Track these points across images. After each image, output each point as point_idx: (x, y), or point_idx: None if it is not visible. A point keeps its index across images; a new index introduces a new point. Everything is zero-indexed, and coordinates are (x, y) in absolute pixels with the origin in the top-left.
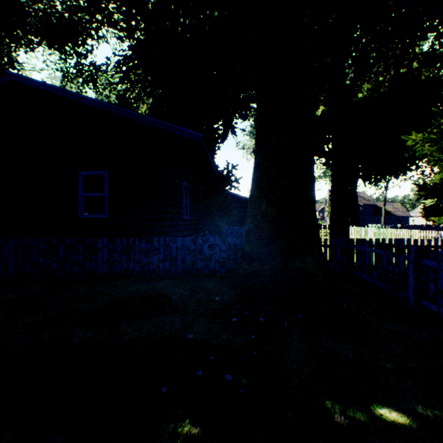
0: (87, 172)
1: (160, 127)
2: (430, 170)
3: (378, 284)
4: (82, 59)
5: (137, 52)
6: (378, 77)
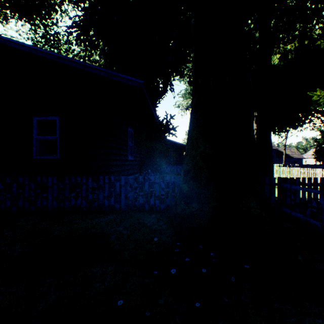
0: (41, 117)
1: (105, 75)
2: (321, 123)
3: (312, 223)
4: (49, 30)
5: (85, 9)
6: (295, 39)
